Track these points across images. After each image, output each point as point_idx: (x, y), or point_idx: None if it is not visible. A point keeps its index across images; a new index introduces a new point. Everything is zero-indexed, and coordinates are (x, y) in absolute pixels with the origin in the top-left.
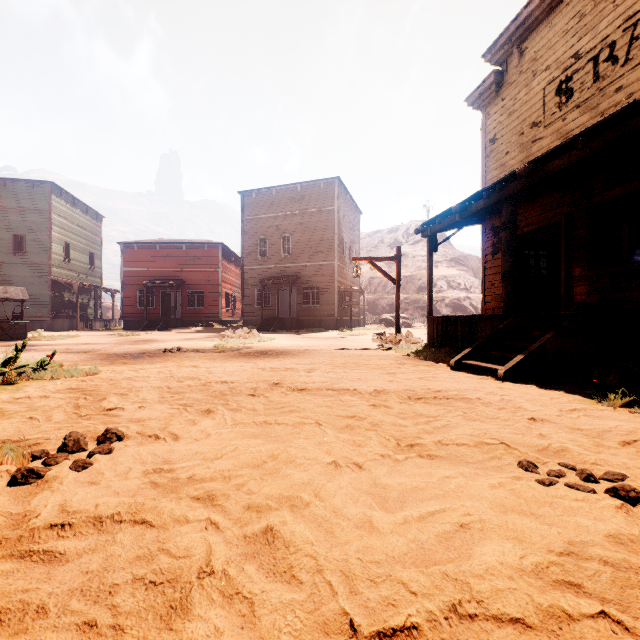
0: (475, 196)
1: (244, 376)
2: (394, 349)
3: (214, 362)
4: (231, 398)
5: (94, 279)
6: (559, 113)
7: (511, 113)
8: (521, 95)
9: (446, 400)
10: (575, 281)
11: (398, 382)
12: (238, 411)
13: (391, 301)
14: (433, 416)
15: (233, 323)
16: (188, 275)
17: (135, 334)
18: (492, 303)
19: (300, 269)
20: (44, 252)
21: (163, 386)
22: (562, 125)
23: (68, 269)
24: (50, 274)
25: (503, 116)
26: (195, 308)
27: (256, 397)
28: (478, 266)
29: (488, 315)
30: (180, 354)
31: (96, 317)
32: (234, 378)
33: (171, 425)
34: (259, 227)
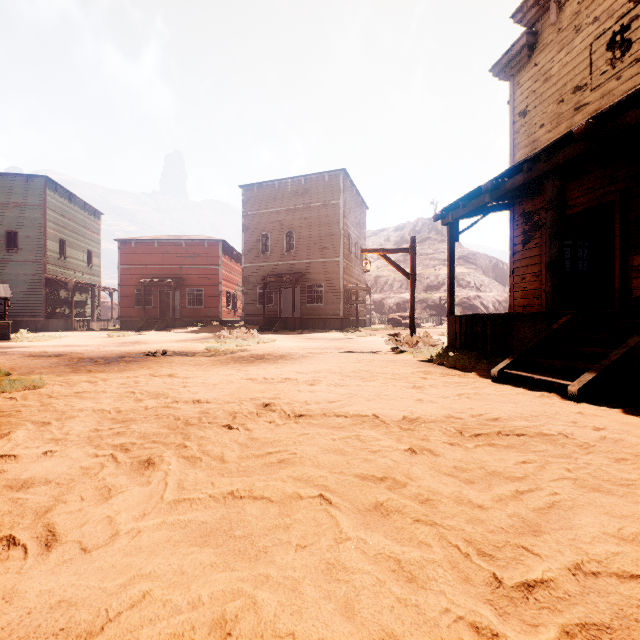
0: (512, 170)
1: (227, 391)
2: (410, 352)
3: (198, 369)
4: (194, 433)
5: (92, 278)
6: (612, 71)
7: (547, 79)
8: (560, 56)
9: (518, 438)
10: (634, 272)
11: (431, 402)
12: (196, 462)
13: (398, 300)
14: (516, 477)
15: (235, 323)
16: (187, 273)
17: (126, 335)
18: (522, 300)
19: (304, 266)
20: (38, 249)
21: (110, 409)
22: (616, 85)
23: (64, 267)
24: (44, 272)
25: (536, 84)
26: (195, 307)
27: (233, 430)
28: (487, 264)
29: (528, 313)
30: (163, 358)
31: (93, 317)
32: (213, 394)
33: (61, 503)
34: (261, 222)
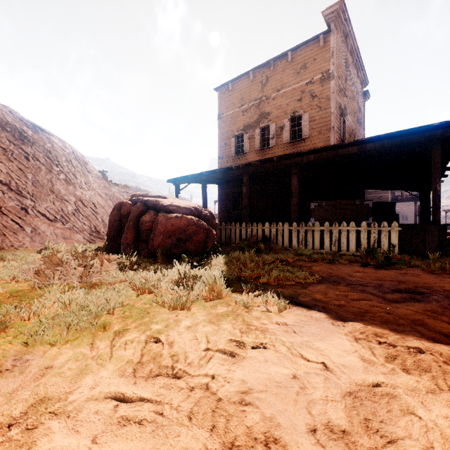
0: None
1: None
2: None
3: None
4: None
5: None
6: None
7: None
8: None
9: None
10: None
11: None
12: None
13: None
14: None
15: None
16: None
17: None
18: None
19: (400, 210)
20: None
21: None
22: None
23: None
24: None
25: None
26: None
27: None
28: None
29: None
30: None
31: None
32: None
33: None
34: None
